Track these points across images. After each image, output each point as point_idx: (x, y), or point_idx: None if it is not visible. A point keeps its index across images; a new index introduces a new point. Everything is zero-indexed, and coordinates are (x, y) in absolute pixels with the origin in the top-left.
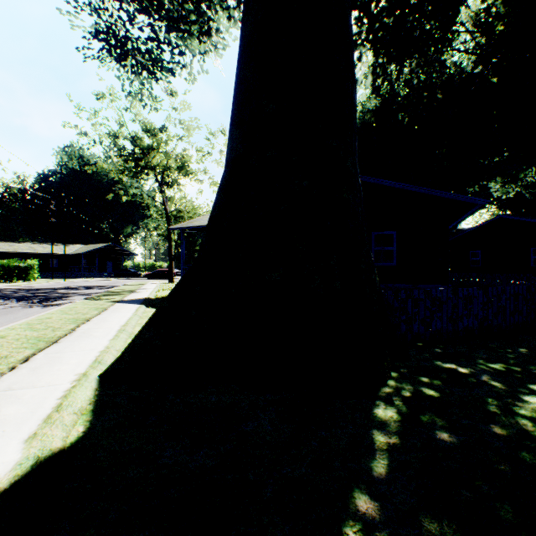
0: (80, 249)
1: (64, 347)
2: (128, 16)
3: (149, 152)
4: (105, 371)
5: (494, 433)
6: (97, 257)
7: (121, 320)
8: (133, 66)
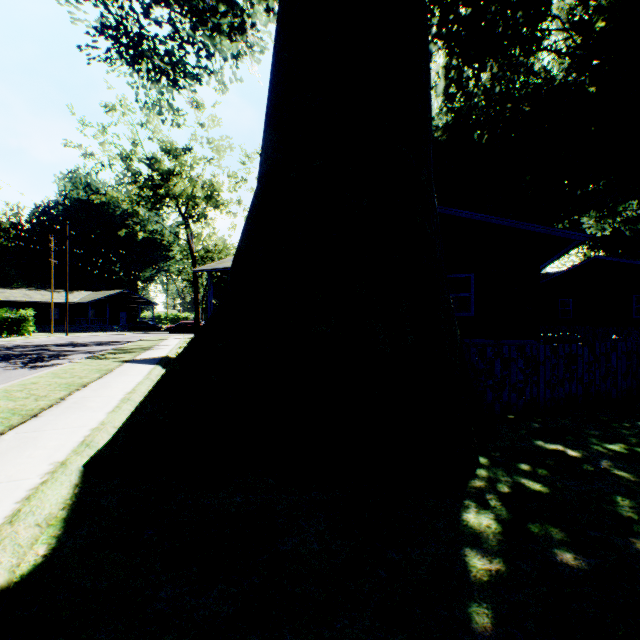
0: (87, 296)
1: (45, 423)
2: (142, 7)
3: (170, 178)
4: (91, 458)
5: (637, 552)
6: (108, 307)
7: (128, 385)
8: (150, 71)
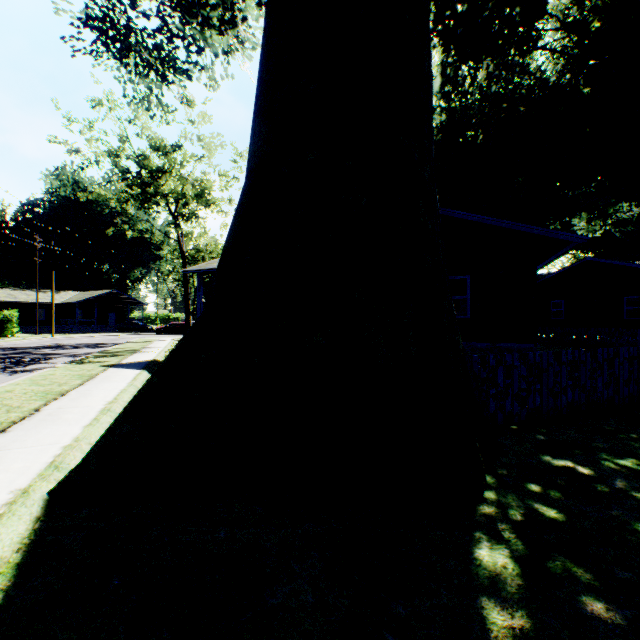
0: (75, 296)
1: (13, 439)
2: None
3: (159, 176)
4: (58, 485)
5: None
6: (96, 307)
7: (110, 393)
8: (138, 65)
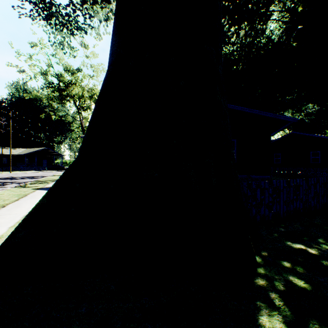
0: (24, 151)
1: None
2: None
3: (69, 85)
4: None
5: None
6: (36, 157)
7: (32, 205)
8: (56, 24)
